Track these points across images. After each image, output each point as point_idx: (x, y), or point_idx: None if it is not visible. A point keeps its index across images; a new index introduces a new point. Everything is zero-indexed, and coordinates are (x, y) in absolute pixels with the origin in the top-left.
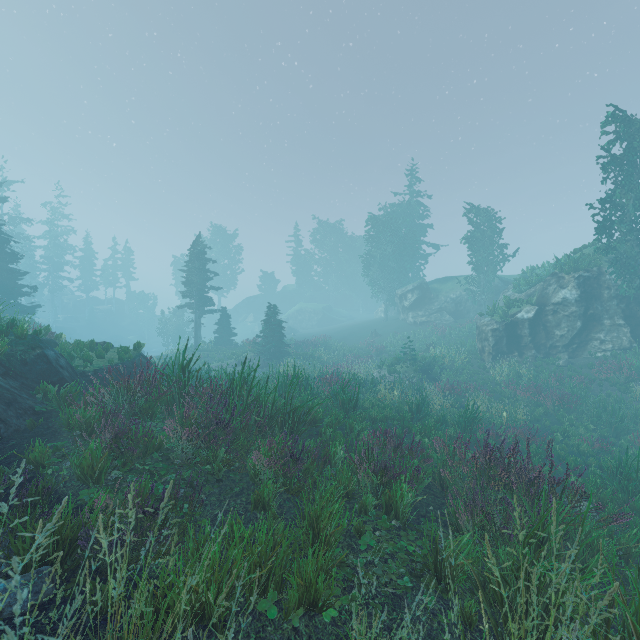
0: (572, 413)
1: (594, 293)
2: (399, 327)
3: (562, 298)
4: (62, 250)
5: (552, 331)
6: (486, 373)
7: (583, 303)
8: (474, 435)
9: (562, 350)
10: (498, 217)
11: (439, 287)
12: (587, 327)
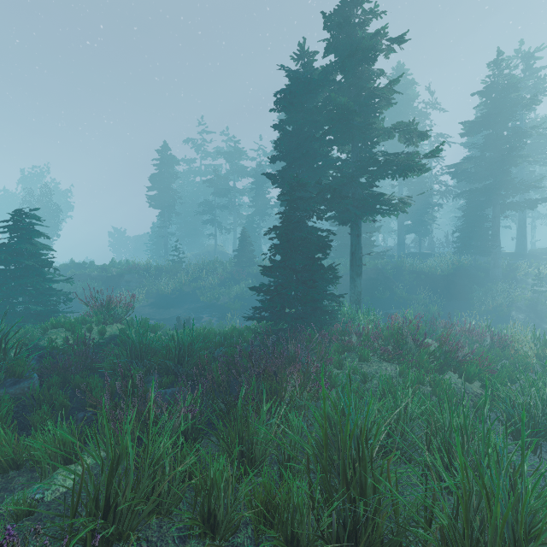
0: None
1: None
2: None
3: None
4: None
5: None
6: None
7: None
8: None
9: None
10: None
11: None
12: None
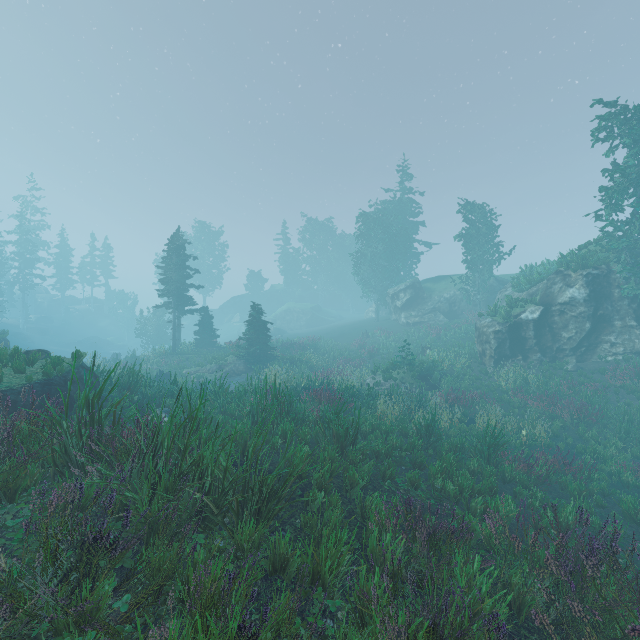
0: (593, 427)
1: (604, 292)
2: (391, 328)
3: (570, 297)
4: (34, 246)
5: (559, 333)
6: (489, 379)
7: (592, 303)
8: (501, 467)
9: (570, 353)
10: (493, 214)
11: (432, 286)
12: (597, 329)
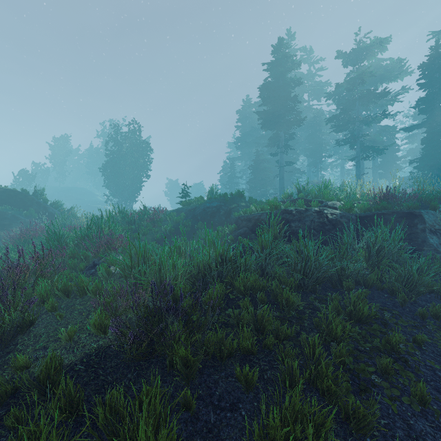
0: None
1: None
2: None
3: None
4: None
5: None
6: None
7: None
8: None
9: None
10: None
11: None
12: None
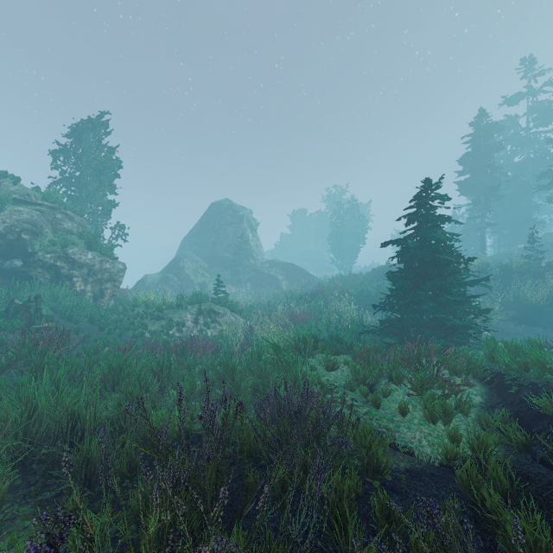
0: None
1: None
2: None
3: None
4: None
5: None
6: None
7: None
8: None
9: None
10: None
11: None
12: None
